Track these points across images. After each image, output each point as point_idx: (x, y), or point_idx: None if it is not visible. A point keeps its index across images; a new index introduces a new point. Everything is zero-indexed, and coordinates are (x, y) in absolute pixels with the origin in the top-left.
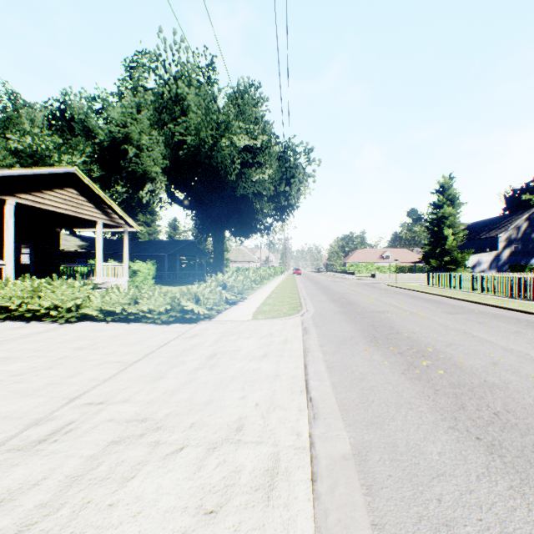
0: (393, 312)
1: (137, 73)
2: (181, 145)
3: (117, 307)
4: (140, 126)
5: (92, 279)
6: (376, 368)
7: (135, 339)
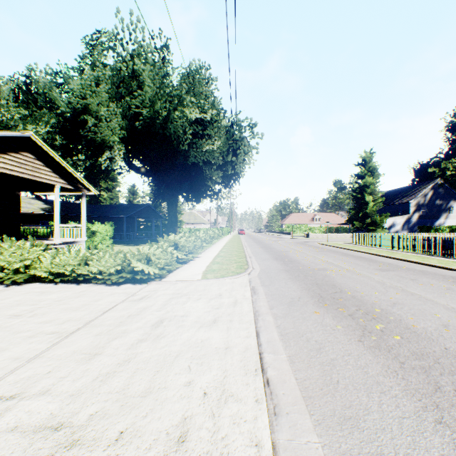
0: (331, 269)
1: (96, 50)
2: (138, 118)
3: (66, 268)
4: (99, 98)
5: (51, 239)
6: (331, 334)
7: (80, 302)
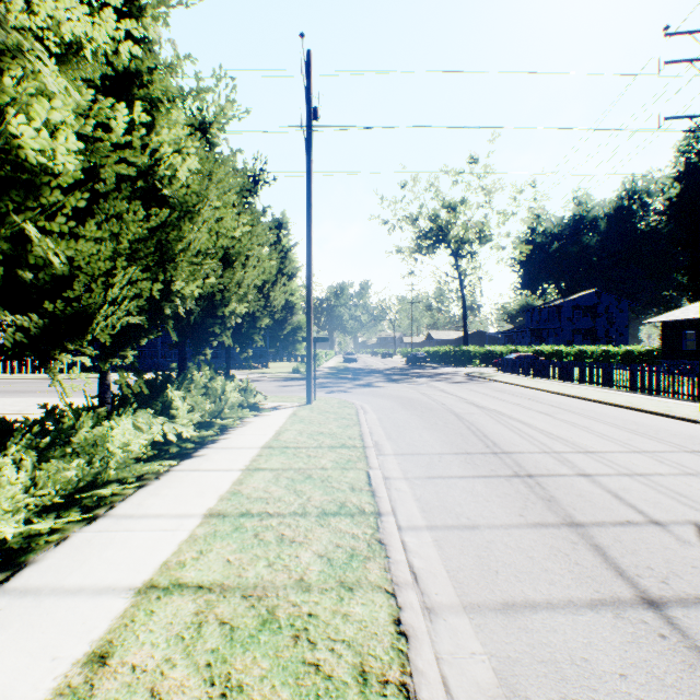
0: None
1: None
2: None
3: None
4: None
5: None
6: (54, 394)
7: None
